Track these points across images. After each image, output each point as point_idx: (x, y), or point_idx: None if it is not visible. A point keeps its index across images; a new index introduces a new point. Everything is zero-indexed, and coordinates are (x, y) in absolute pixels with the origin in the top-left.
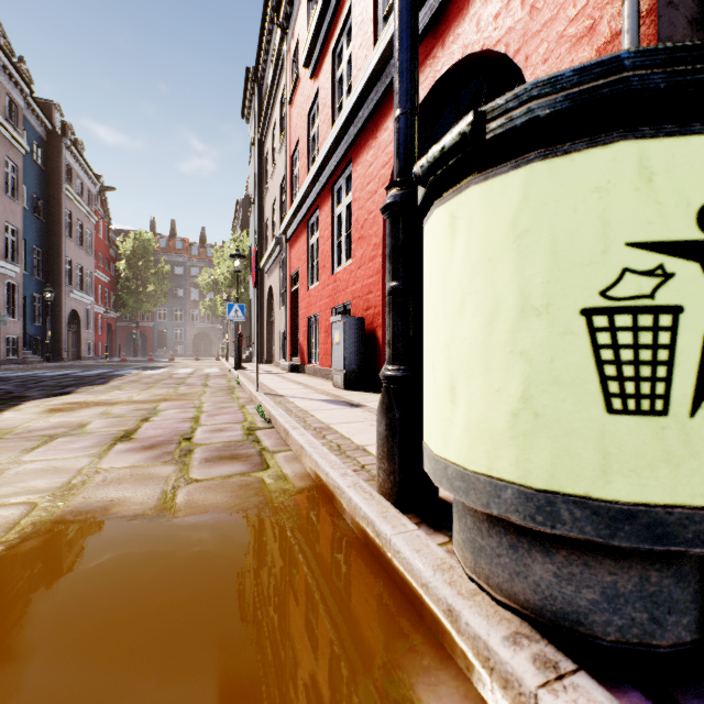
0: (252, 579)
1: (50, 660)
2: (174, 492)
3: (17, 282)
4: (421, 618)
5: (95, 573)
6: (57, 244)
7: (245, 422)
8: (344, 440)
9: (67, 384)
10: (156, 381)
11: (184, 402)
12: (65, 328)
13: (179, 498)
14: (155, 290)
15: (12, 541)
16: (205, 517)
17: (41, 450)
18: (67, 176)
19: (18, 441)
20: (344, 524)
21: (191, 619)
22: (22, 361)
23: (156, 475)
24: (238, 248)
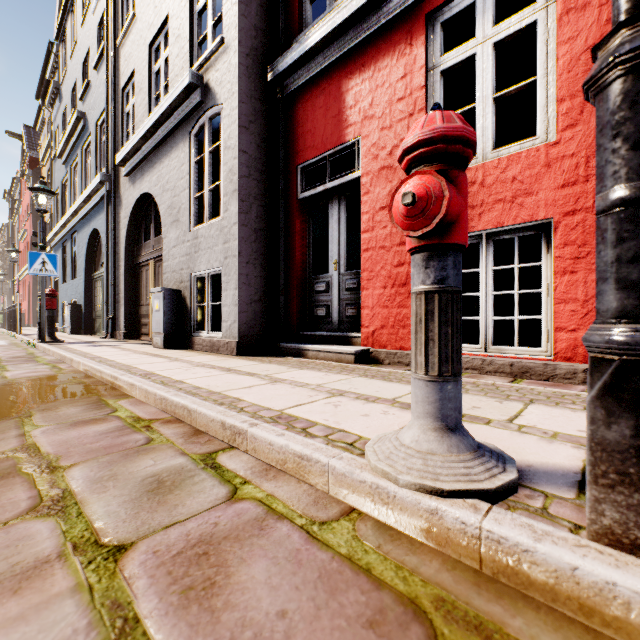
0: None
1: None
2: None
3: None
4: None
5: None
6: None
7: None
8: None
9: None
10: None
11: None
12: None
13: None
14: None
15: None
16: None
17: None
18: None
19: None
20: None
21: None
22: None
23: None
24: None
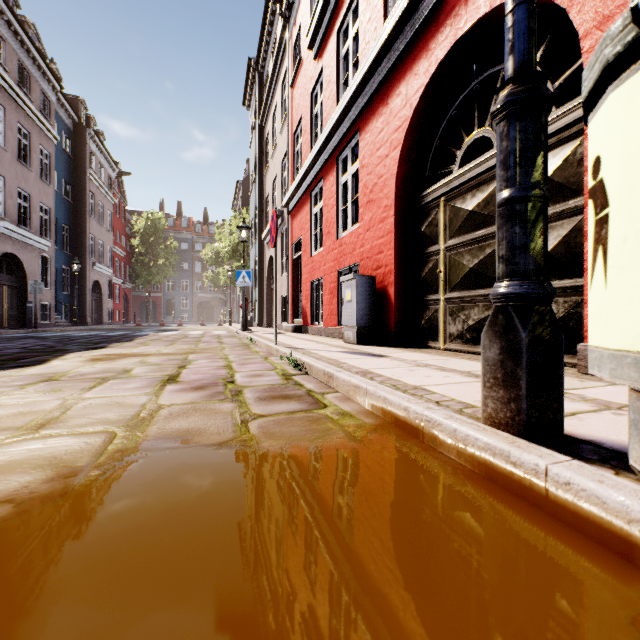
0: (386, 510)
1: (207, 594)
2: (245, 425)
3: (49, 255)
4: (630, 562)
5: (208, 499)
6: (82, 223)
7: (277, 370)
8: (395, 381)
9: (98, 341)
10: (175, 339)
11: (209, 354)
12: (89, 296)
13: (255, 431)
14: (165, 264)
15: (107, 466)
16: (292, 448)
17: (98, 389)
18: (91, 162)
19: (74, 382)
20: (446, 457)
21: (347, 553)
22: (54, 325)
23: (219, 411)
24: (244, 220)
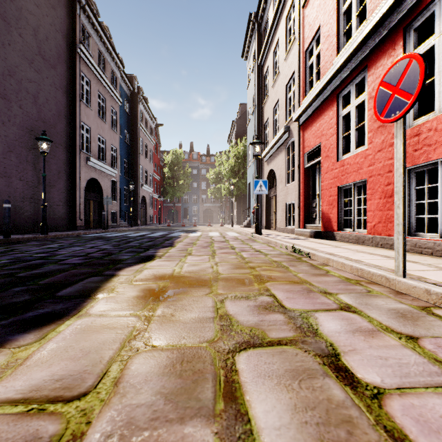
0: None
1: None
2: None
3: (116, 179)
4: None
5: None
6: (135, 158)
7: None
8: None
9: (146, 245)
10: (208, 244)
11: (293, 286)
12: (139, 206)
13: None
14: (183, 184)
15: None
16: None
17: None
18: (140, 117)
19: None
20: None
21: None
22: (119, 226)
23: None
24: (257, 136)
